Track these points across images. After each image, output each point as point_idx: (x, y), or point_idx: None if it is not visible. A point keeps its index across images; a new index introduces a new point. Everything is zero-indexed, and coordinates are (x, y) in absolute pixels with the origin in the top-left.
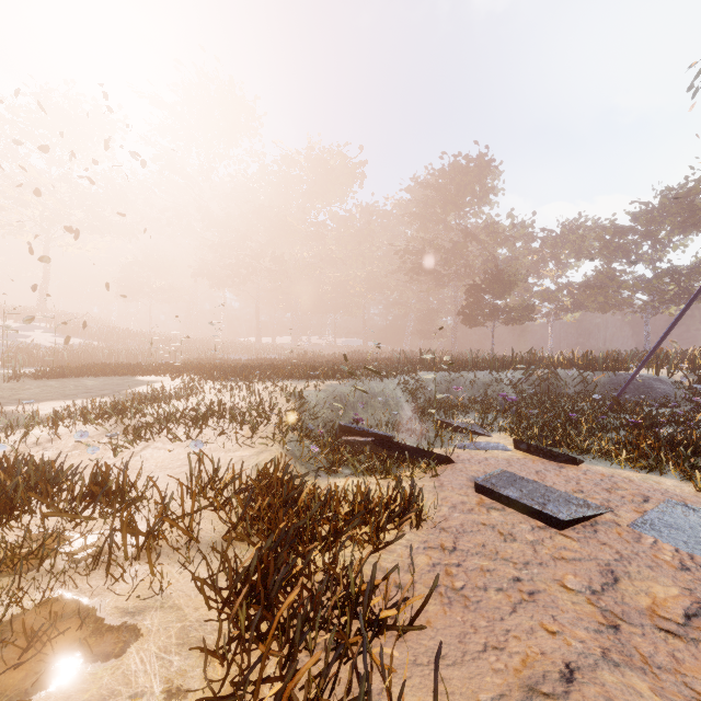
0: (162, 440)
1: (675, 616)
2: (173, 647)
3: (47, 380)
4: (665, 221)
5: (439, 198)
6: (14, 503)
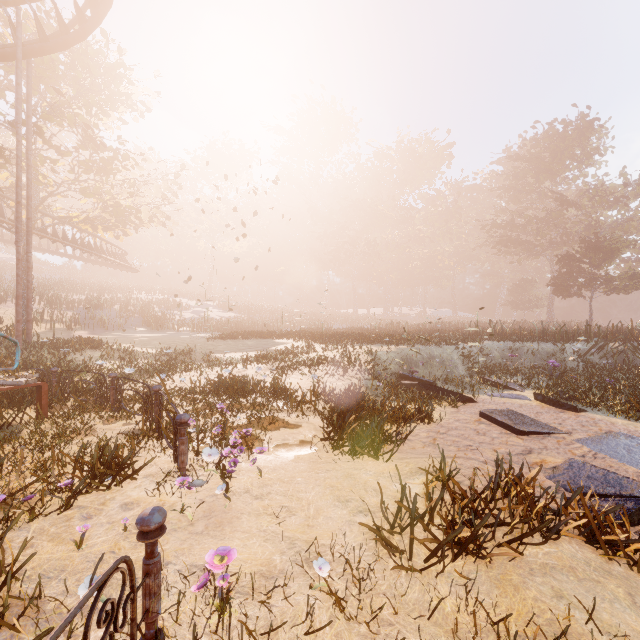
0: (296, 374)
1: (547, 466)
2: (312, 430)
3: (227, 341)
4: None
5: (532, 168)
6: (247, 389)
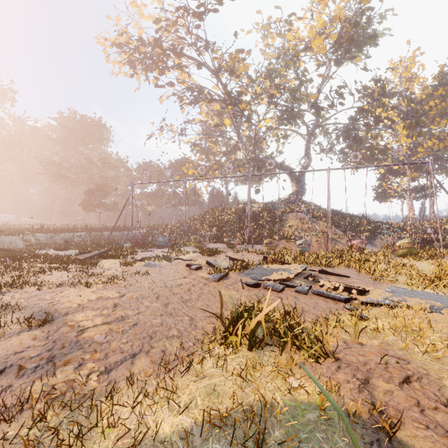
0: None
1: None
2: None
3: None
4: (176, 173)
5: (74, 135)
6: None
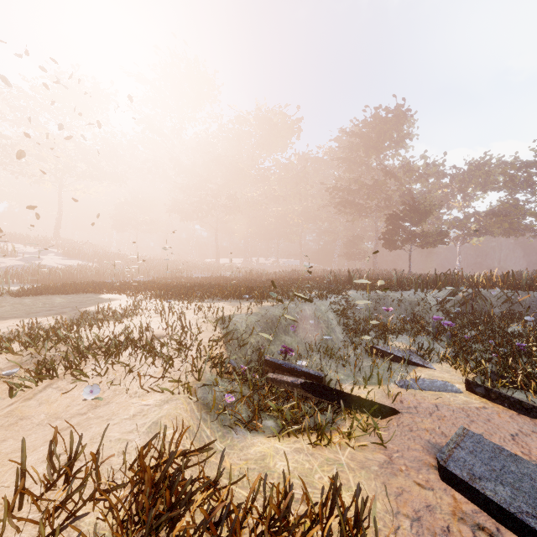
0: (68, 377)
1: None
2: None
3: (25, 298)
4: None
5: (362, 144)
6: None
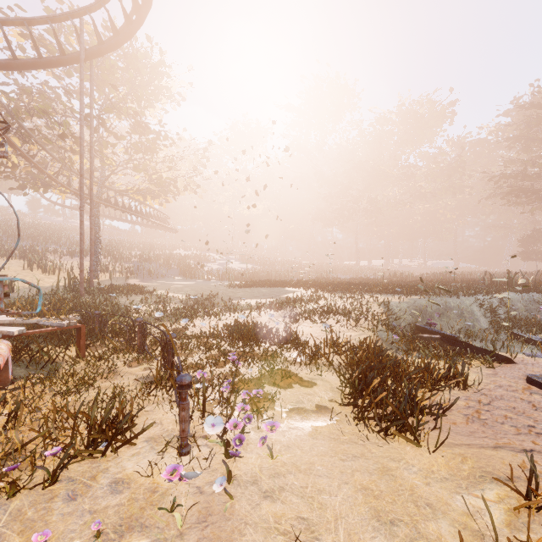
0: (307, 322)
1: None
2: (329, 391)
3: (245, 288)
4: None
5: None
6: (260, 337)
